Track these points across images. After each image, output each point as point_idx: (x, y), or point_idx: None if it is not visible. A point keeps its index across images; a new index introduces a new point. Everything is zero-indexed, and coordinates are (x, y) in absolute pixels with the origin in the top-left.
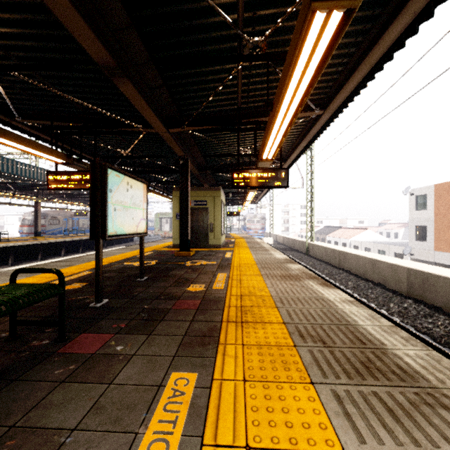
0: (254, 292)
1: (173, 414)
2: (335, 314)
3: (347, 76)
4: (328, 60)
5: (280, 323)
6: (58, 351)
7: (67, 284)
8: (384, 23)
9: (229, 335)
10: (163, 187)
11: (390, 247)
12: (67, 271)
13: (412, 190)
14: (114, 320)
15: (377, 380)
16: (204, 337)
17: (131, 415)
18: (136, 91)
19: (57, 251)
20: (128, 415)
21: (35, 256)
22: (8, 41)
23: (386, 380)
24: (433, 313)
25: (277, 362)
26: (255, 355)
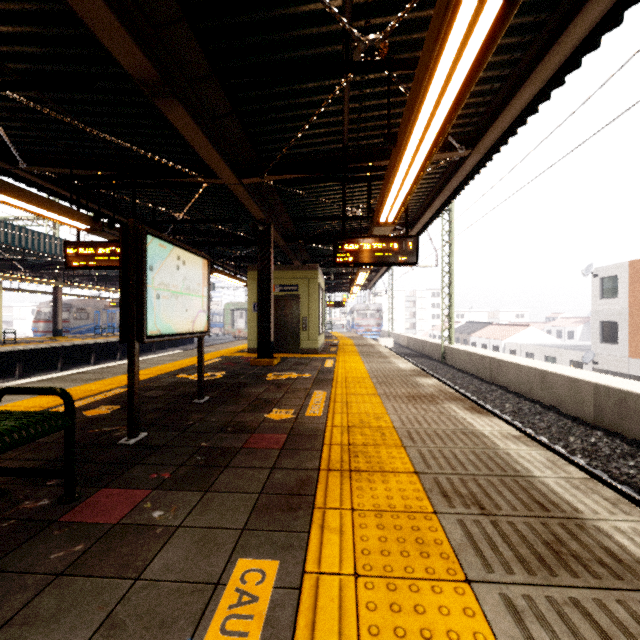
0: (369, 421)
1: (236, 639)
2: (494, 458)
3: (508, 97)
4: (487, 58)
5: (409, 473)
6: (60, 519)
7: (90, 408)
8: (568, 11)
9: (331, 492)
10: (235, 265)
11: (563, 352)
12: (93, 388)
13: (596, 270)
14: (153, 466)
15: (575, 576)
16: (291, 495)
17: (165, 639)
18: (191, 121)
19: (84, 357)
20: (160, 639)
21: (53, 364)
22: (0, 46)
23: (590, 576)
24: (635, 451)
25: (408, 541)
26: (372, 528)
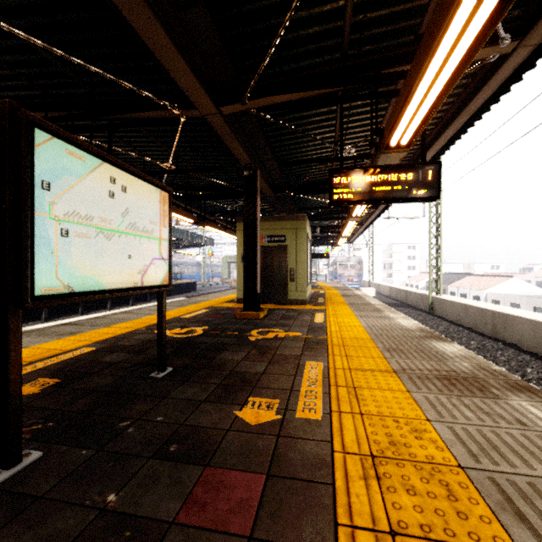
0: (404, 439)
1: None
2: None
3: None
4: None
5: None
6: None
7: (24, 380)
8: None
9: None
10: (226, 219)
11: None
12: (58, 346)
13: None
14: None
15: None
16: None
17: None
18: None
19: (102, 303)
20: None
21: (75, 309)
22: None
23: None
24: None
25: None
26: None
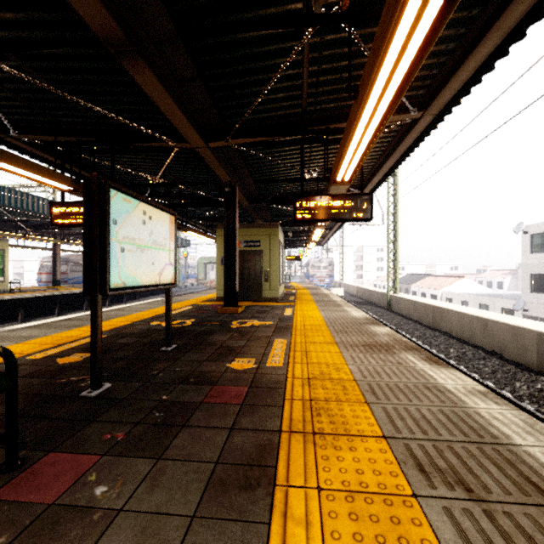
0: (329, 372)
1: None
2: (466, 419)
3: (463, 57)
4: None
5: (378, 438)
6: None
7: (65, 355)
8: None
9: (293, 462)
10: (206, 224)
11: (496, 300)
12: (73, 335)
13: (526, 227)
14: (109, 423)
15: None
16: (250, 466)
17: None
18: (158, 83)
19: (78, 304)
20: None
21: (51, 310)
22: None
23: None
24: None
25: (389, 542)
26: (344, 519)
